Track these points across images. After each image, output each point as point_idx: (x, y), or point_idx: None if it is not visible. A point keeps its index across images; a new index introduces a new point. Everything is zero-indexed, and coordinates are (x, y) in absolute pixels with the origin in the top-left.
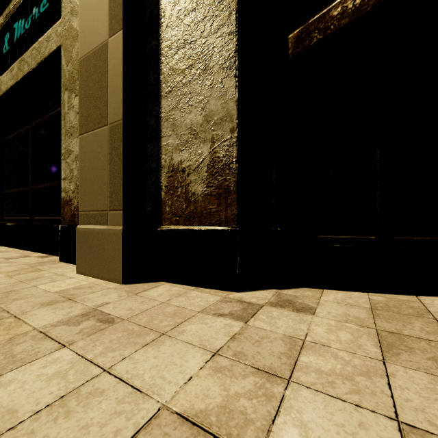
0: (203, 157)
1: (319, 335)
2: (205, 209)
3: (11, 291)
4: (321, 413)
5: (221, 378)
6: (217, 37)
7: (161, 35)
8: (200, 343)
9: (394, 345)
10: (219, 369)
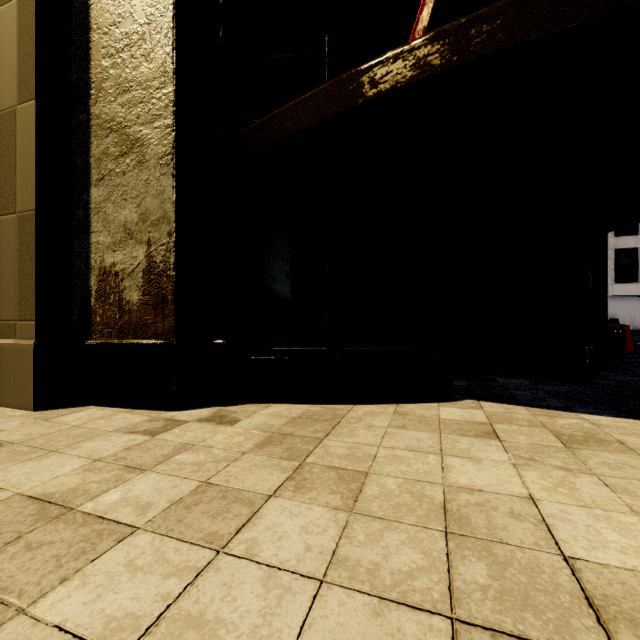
0: (139, 260)
1: (216, 440)
2: (141, 320)
3: None
4: (151, 484)
5: (87, 474)
6: (154, 128)
7: (91, 110)
8: (88, 455)
9: (271, 442)
10: (90, 470)
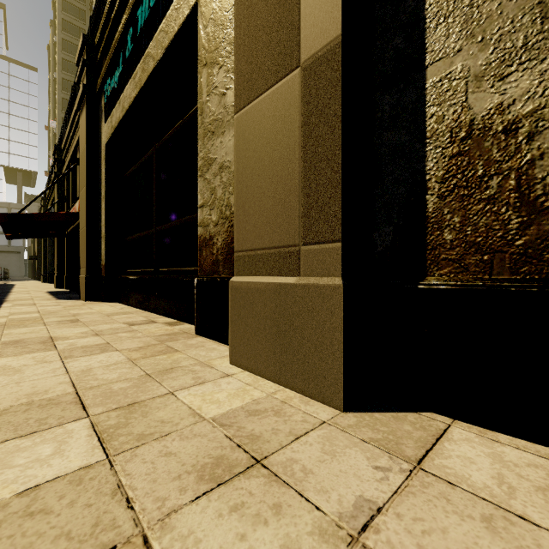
0: None
1: None
2: None
3: (135, 403)
4: None
5: None
6: None
7: None
8: None
9: None
10: None
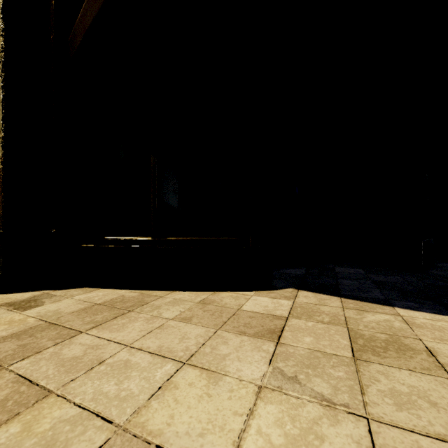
0: None
1: None
2: None
3: None
4: None
5: None
6: None
7: None
8: None
9: (21, 335)
10: None
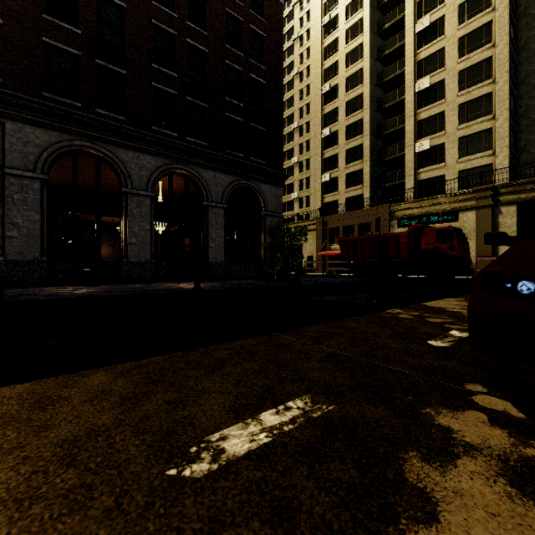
0: None
1: None
2: None
3: None
4: None
5: None
6: None
7: None
8: None
9: None
10: None
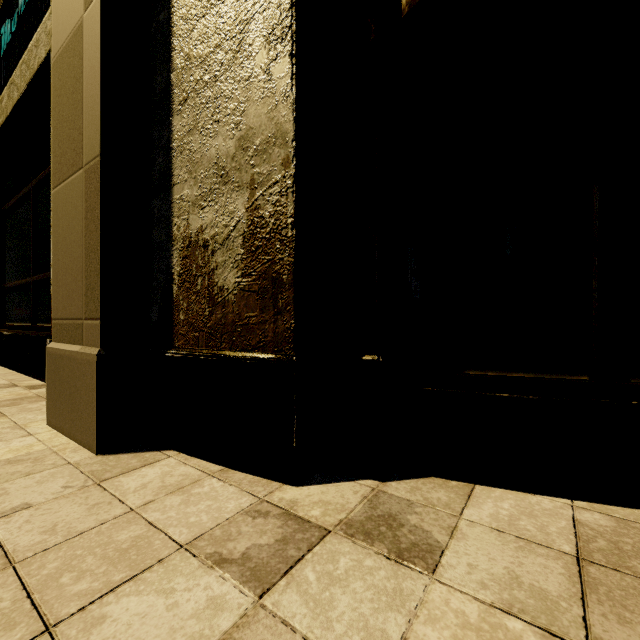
0: (237, 217)
1: None
2: (240, 319)
3: None
4: None
5: None
6: None
7: None
8: None
9: None
10: None
